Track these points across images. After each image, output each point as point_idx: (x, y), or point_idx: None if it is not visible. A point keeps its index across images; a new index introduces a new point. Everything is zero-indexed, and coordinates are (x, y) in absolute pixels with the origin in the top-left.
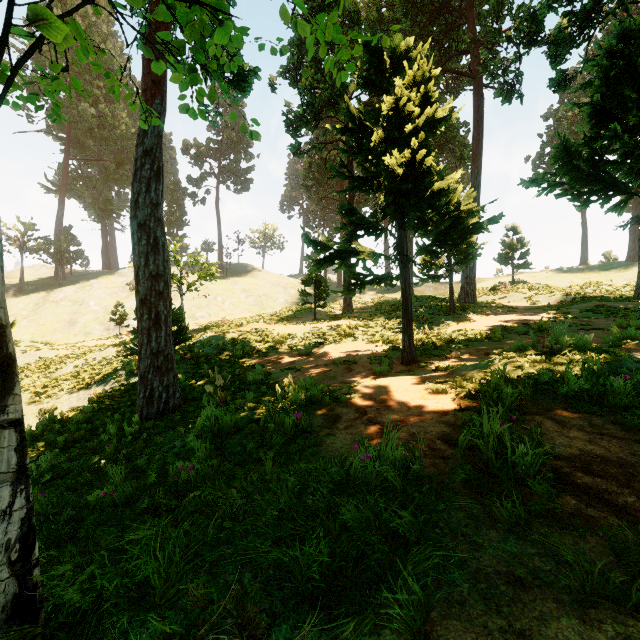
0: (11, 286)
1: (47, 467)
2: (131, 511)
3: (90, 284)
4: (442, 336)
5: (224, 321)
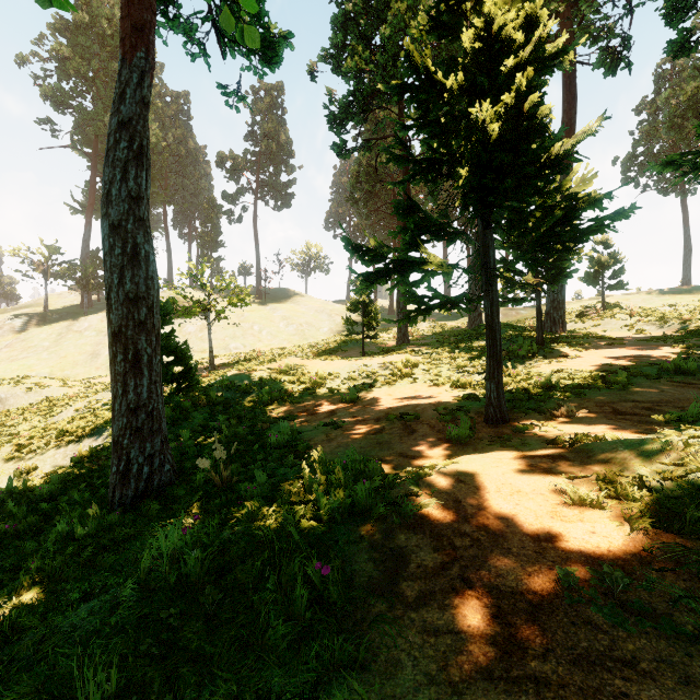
0: (34, 315)
1: None
2: None
3: None
4: (538, 380)
5: (259, 354)
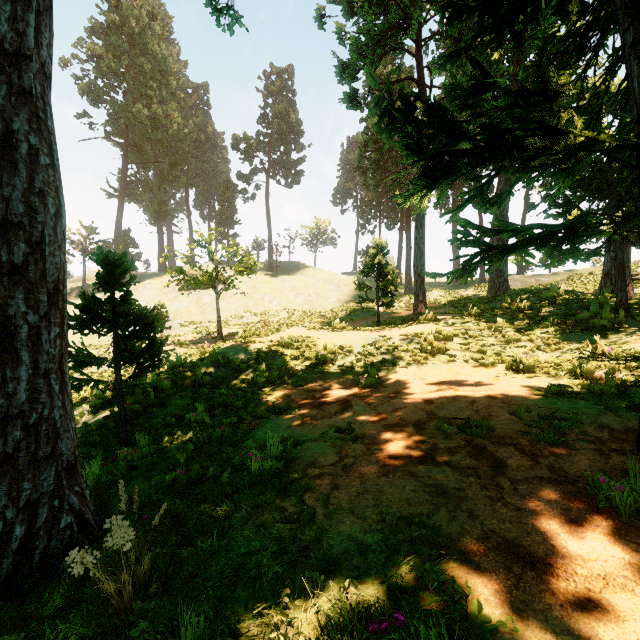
0: (74, 288)
1: None
2: None
3: (143, 285)
4: None
5: (267, 323)
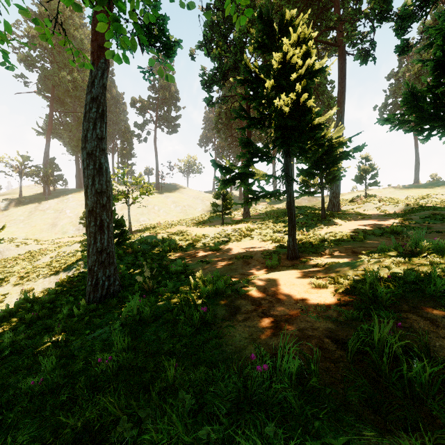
0: (13, 199)
1: (8, 344)
2: (55, 400)
3: (67, 198)
4: (317, 237)
5: (159, 224)
